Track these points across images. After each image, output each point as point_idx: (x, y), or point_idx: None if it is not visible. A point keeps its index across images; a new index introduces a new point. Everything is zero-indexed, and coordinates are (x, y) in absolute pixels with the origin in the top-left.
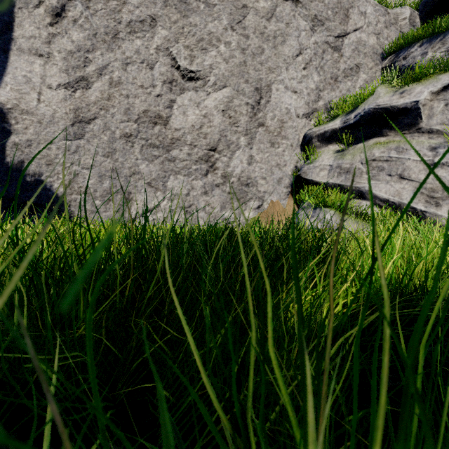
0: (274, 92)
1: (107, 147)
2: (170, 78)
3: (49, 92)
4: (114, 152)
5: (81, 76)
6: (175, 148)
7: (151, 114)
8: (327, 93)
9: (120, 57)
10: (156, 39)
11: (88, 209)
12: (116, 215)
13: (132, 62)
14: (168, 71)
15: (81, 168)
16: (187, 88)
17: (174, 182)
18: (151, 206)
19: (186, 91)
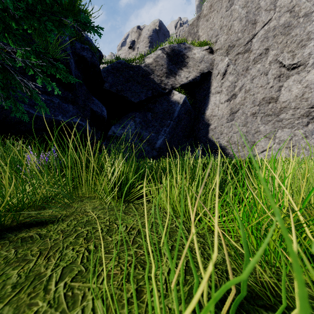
0: None
1: (244, 122)
2: (278, 74)
3: (221, 105)
4: (247, 123)
5: (233, 94)
6: (283, 113)
7: (266, 99)
8: None
9: (249, 78)
10: (269, 58)
11: (235, 151)
12: (247, 153)
13: (255, 77)
14: (277, 71)
15: (232, 133)
16: (291, 74)
17: (281, 133)
18: (266, 148)
19: (290, 77)
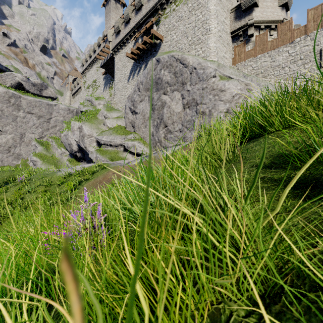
0: (26, 134)
1: None
2: None
3: None
4: None
5: None
6: None
7: None
8: (45, 133)
9: None
10: None
11: None
12: None
13: None
14: None
15: None
16: (3, 134)
17: None
18: None
19: (2, 134)
